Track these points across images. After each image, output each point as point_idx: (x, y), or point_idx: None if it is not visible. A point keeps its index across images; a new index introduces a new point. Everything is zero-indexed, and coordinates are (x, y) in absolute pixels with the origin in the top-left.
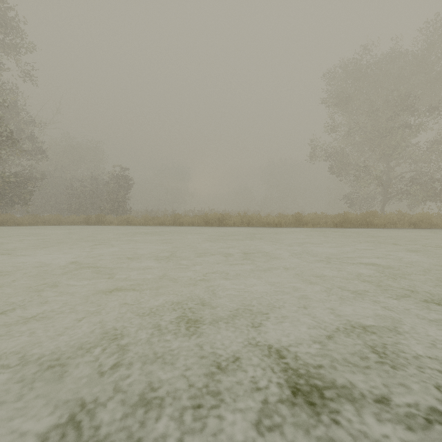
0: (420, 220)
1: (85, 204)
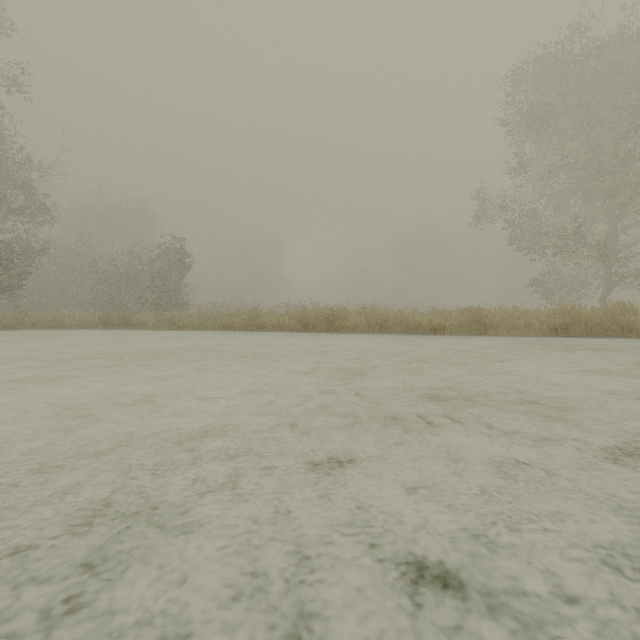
0: None
1: (119, 295)
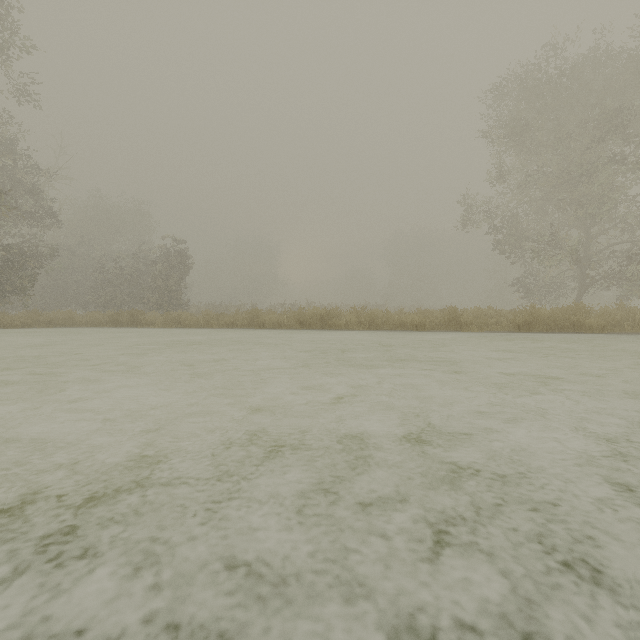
0: None
1: (121, 295)
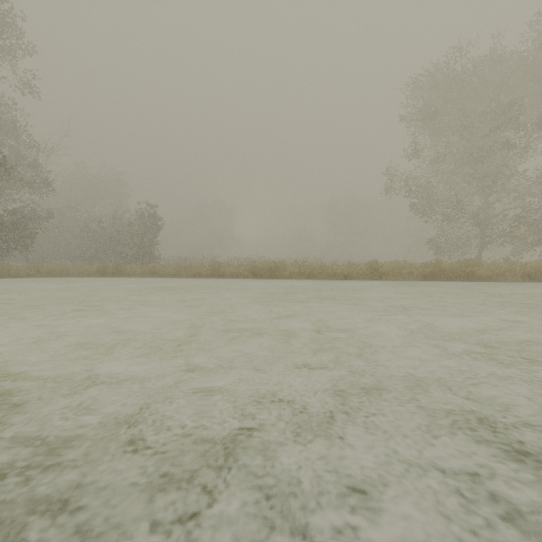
0: (537, 271)
1: (103, 250)
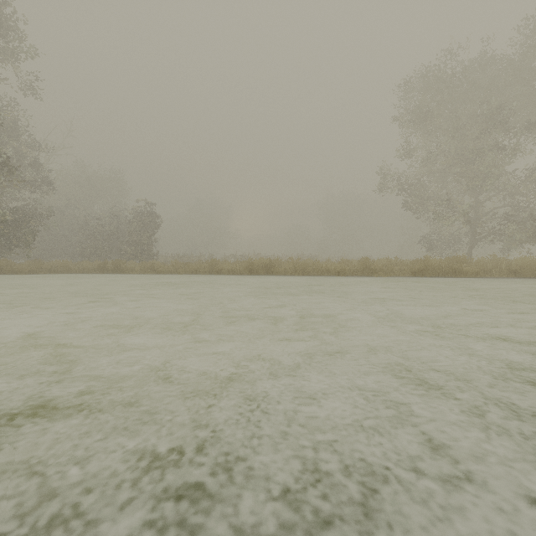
0: (522, 267)
1: (103, 248)
